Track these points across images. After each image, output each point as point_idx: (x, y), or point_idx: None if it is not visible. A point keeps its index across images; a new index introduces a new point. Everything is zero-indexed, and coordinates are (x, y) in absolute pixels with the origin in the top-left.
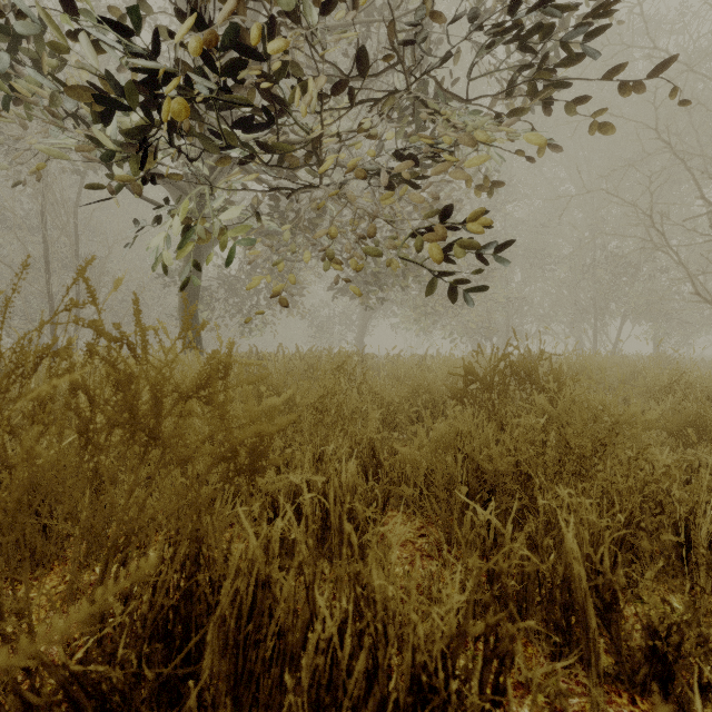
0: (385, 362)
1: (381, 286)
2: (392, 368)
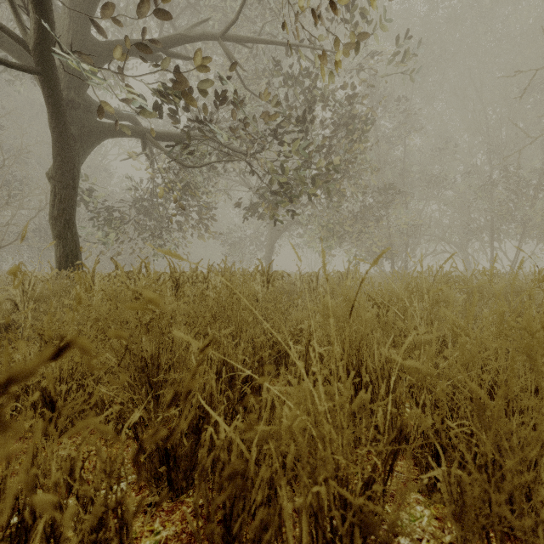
0: (296, 281)
1: (290, 196)
2: (332, 307)
